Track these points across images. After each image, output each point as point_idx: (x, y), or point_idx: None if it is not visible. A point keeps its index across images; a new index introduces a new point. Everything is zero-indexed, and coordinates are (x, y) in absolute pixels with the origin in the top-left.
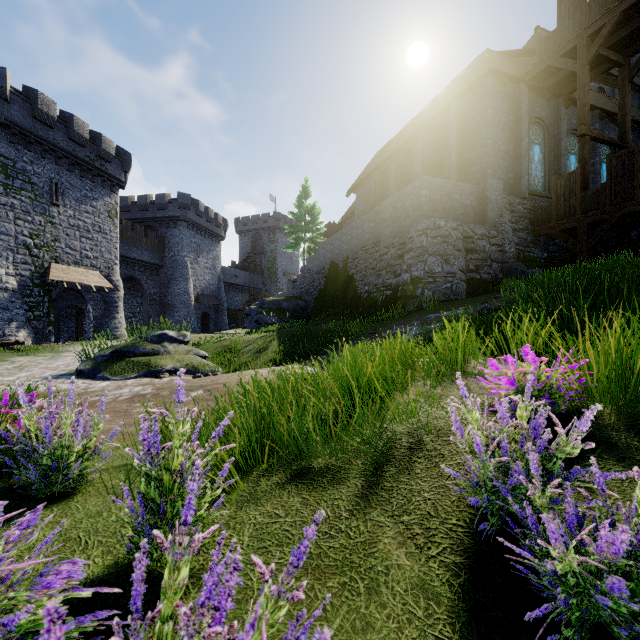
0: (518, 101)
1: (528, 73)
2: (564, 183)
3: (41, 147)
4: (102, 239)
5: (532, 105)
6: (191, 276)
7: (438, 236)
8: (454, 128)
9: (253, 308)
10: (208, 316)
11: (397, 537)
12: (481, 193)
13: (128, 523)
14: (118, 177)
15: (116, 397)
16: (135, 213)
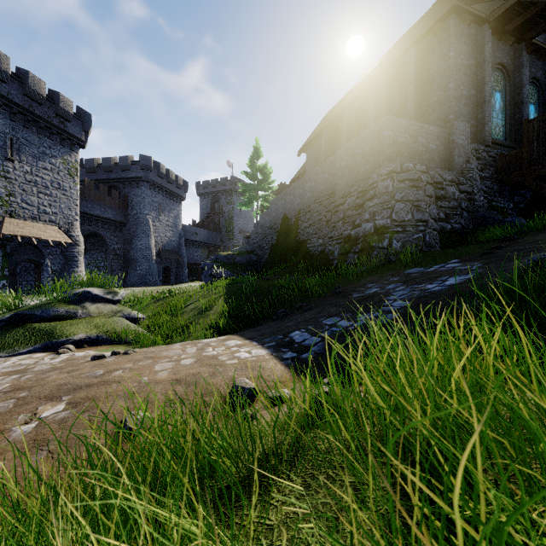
0: (481, 44)
1: (493, 13)
2: (538, 126)
3: None
4: (61, 195)
5: (493, 50)
6: (153, 233)
7: (406, 180)
8: (411, 75)
9: (208, 262)
10: (169, 270)
11: None
12: (447, 137)
13: None
14: (78, 136)
15: None
16: (100, 174)
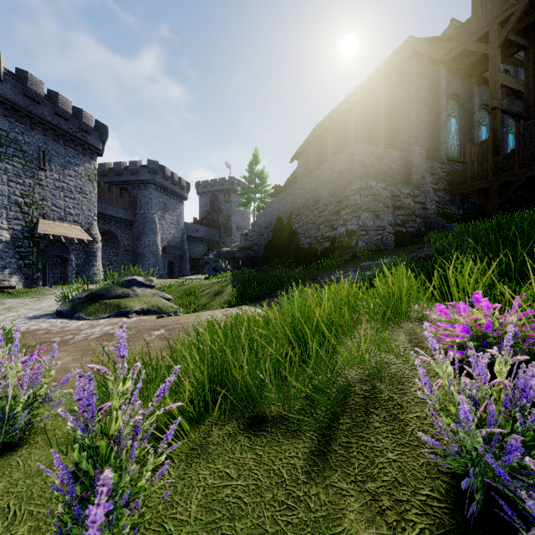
0: (437, 80)
1: (446, 56)
2: (478, 150)
3: (30, 120)
4: (83, 199)
5: (449, 83)
6: (159, 230)
7: (370, 195)
8: (382, 103)
9: (211, 257)
10: (173, 264)
11: (364, 512)
12: (406, 158)
13: (57, 497)
14: (97, 146)
15: (87, 336)
16: (111, 177)
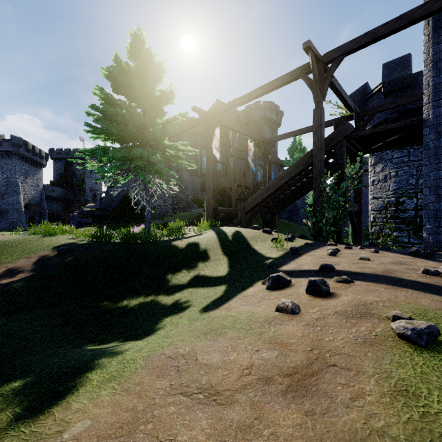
0: (197, 141)
1: (200, 133)
2: None
3: None
4: None
5: (203, 142)
6: (21, 191)
7: (162, 192)
8: None
9: (76, 214)
10: (33, 218)
11: None
12: (181, 176)
13: None
14: None
15: None
16: None
